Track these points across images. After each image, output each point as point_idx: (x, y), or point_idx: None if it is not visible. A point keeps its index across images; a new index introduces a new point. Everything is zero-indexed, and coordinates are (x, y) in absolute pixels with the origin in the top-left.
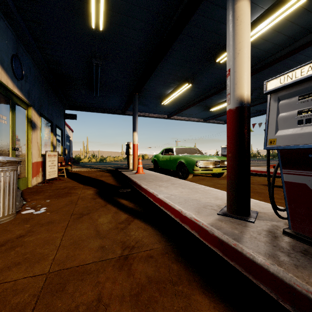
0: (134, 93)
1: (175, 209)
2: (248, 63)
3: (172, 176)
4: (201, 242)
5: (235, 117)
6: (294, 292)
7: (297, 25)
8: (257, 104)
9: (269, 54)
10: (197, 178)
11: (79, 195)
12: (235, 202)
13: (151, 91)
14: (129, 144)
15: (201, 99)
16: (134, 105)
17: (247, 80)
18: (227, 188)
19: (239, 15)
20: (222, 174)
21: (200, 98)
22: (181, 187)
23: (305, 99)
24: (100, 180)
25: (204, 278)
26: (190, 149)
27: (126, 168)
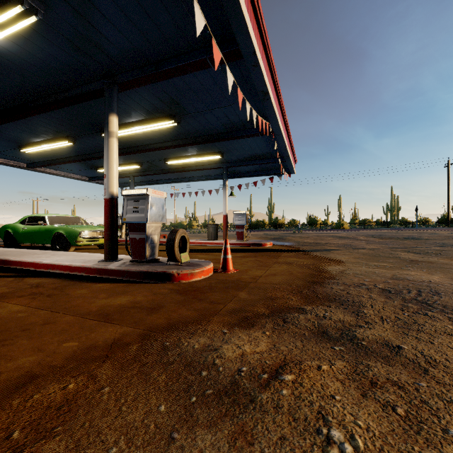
0: None
1: (65, 265)
2: (116, 174)
3: None
4: (87, 275)
5: (109, 204)
6: (122, 272)
7: (163, 134)
8: (149, 174)
9: (149, 143)
10: (80, 251)
11: None
12: (109, 252)
13: (5, 132)
14: None
15: (85, 158)
16: None
17: (116, 183)
18: (105, 245)
19: (111, 146)
20: None
21: (85, 157)
22: (65, 256)
23: (135, 203)
24: None
25: (88, 281)
26: (71, 218)
27: None
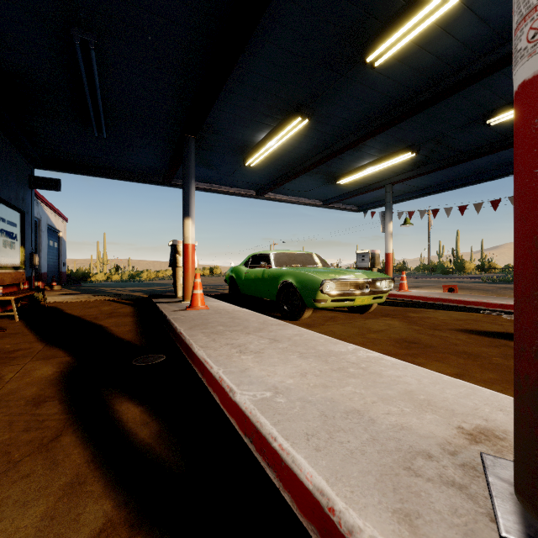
0: (187, 136)
1: (301, 482)
2: None
3: (267, 311)
4: None
5: None
6: None
7: None
8: (422, 173)
9: (473, 57)
10: (319, 317)
11: (1, 386)
12: None
13: (224, 133)
14: (177, 244)
15: (323, 158)
16: (186, 160)
17: None
18: (536, 414)
19: None
20: (369, 307)
21: (322, 155)
22: (296, 354)
23: None
24: (99, 327)
25: None
26: (303, 257)
27: (170, 296)
